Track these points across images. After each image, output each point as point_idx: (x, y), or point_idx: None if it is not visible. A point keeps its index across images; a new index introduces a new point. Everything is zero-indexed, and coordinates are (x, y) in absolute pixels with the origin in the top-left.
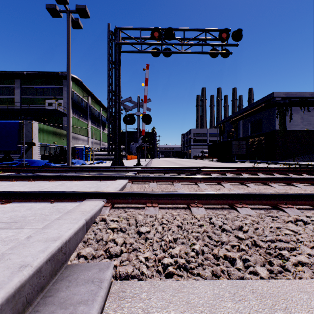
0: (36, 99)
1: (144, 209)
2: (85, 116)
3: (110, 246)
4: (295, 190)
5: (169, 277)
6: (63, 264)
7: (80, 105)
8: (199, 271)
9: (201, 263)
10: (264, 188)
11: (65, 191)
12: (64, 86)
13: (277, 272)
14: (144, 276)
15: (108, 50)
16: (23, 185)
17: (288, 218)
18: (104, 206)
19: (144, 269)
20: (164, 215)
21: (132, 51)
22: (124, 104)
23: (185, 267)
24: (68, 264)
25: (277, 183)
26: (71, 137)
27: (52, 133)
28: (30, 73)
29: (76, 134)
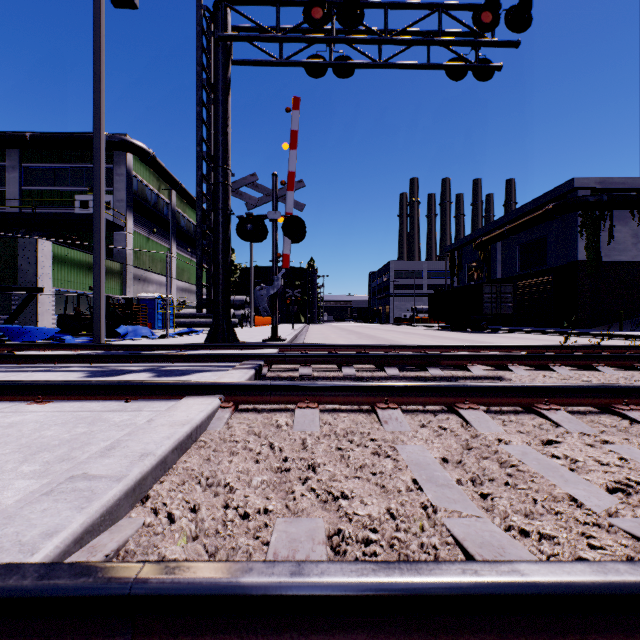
0: (54, 194)
1: None
2: (164, 232)
3: None
4: None
5: None
6: None
7: (153, 207)
8: None
9: None
10: None
11: None
12: (115, 165)
13: None
14: None
15: (198, 54)
16: None
17: None
18: None
19: None
20: None
21: (258, 62)
22: (239, 192)
23: None
24: None
25: None
26: (132, 276)
27: (85, 268)
28: (39, 135)
29: (144, 270)
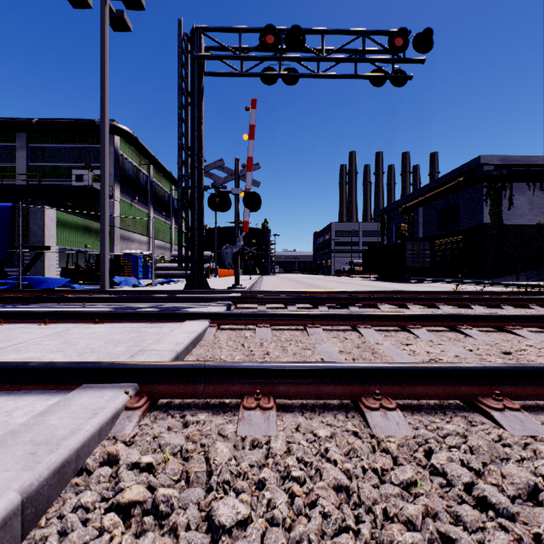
0: (55, 169)
1: (237, 413)
2: (144, 199)
3: None
4: None
5: None
6: None
7: (135, 179)
8: None
9: None
10: (503, 339)
11: (29, 363)
12: None
13: None
14: None
15: (179, 69)
16: None
17: None
18: (125, 409)
19: None
20: (292, 440)
21: (224, 74)
22: (210, 173)
23: None
24: None
25: (526, 327)
26: (118, 236)
27: (82, 229)
28: (43, 121)
29: (128, 231)
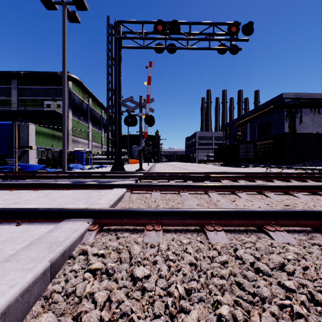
0: (34, 101)
1: (143, 233)
2: (86, 118)
3: (84, 310)
4: None
5: None
6: None
7: (80, 107)
8: None
9: None
10: (287, 198)
11: (39, 208)
12: None
13: None
14: None
15: (108, 45)
16: None
17: None
18: (88, 230)
19: None
20: (170, 244)
21: (133, 47)
22: (125, 104)
23: None
24: None
25: (300, 192)
26: (71, 140)
27: (50, 136)
28: (27, 73)
29: (76, 137)
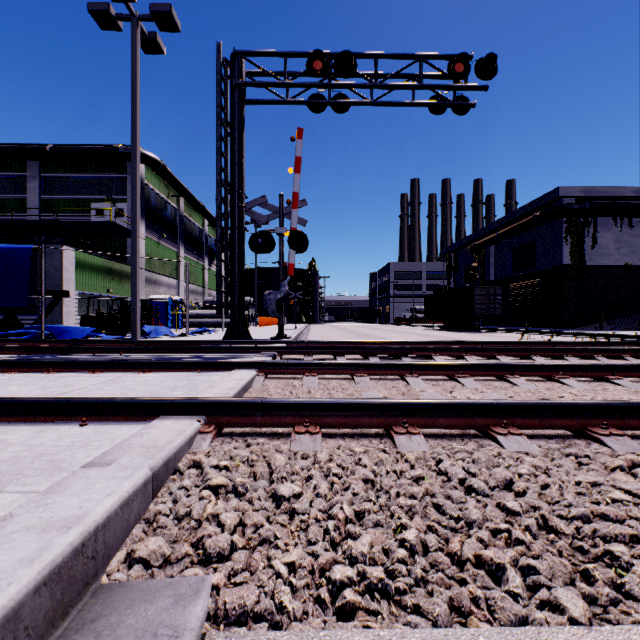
0: (72, 202)
1: (289, 438)
2: (173, 237)
3: (207, 534)
4: (616, 392)
5: (345, 619)
6: (87, 585)
7: (162, 213)
8: (419, 602)
9: (424, 580)
10: (548, 387)
11: (115, 398)
12: (129, 175)
13: (609, 604)
14: (286, 617)
15: (218, 98)
16: (30, 382)
17: (615, 461)
18: (199, 433)
19: (285, 597)
20: (333, 453)
21: (267, 101)
22: (251, 211)
23: (385, 591)
24: (103, 582)
25: (575, 376)
26: (144, 279)
27: (103, 272)
28: (58, 148)
29: (154, 273)
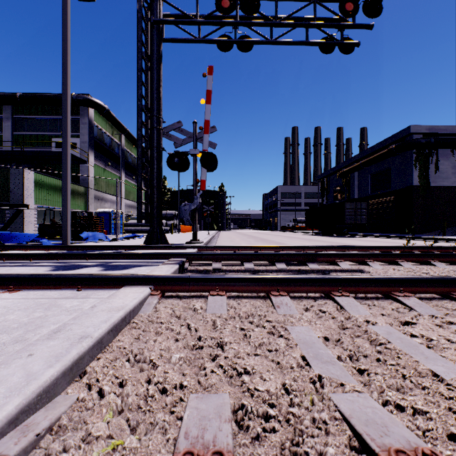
0: (37, 137)
1: None
2: (116, 165)
3: None
4: None
5: None
6: None
7: (108, 147)
8: None
9: None
10: None
11: None
12: (81, 117)
13: None
14: None
15: (139, 33)
16: None
17: None
18: None
19: None
20: None
21: (182, 40)
22: (168, 134)
23: None
24: None
25: None
26: (93, 196)
27: (59, 190)
28: (26, 95)
29: (101, 192)
